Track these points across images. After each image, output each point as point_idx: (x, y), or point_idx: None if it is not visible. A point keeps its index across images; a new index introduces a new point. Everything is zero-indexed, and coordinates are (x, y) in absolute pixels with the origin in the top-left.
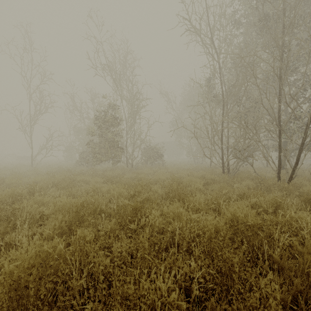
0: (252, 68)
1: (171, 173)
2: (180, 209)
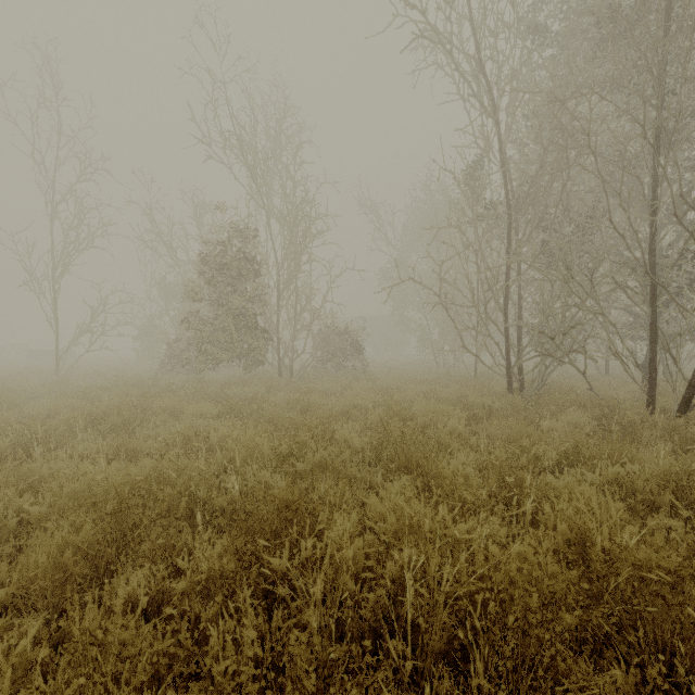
0: (588, 131)
1: (383, 392)
2: (417, 507)
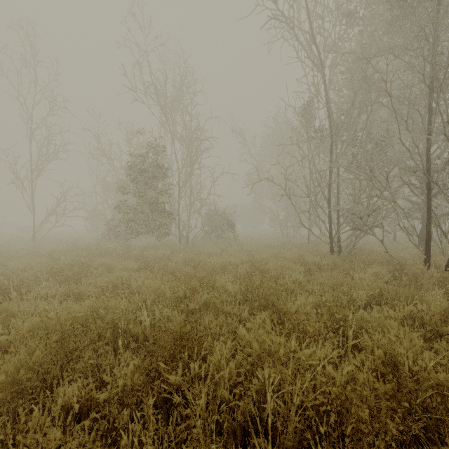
0: (385, 79)
1: (248, 253)
2: (274, 337)
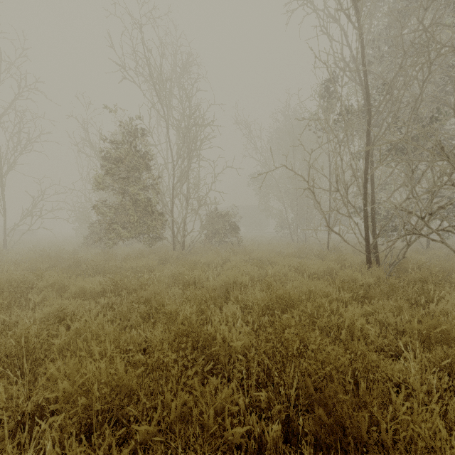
0: None
1: (258, 265)
2: None
